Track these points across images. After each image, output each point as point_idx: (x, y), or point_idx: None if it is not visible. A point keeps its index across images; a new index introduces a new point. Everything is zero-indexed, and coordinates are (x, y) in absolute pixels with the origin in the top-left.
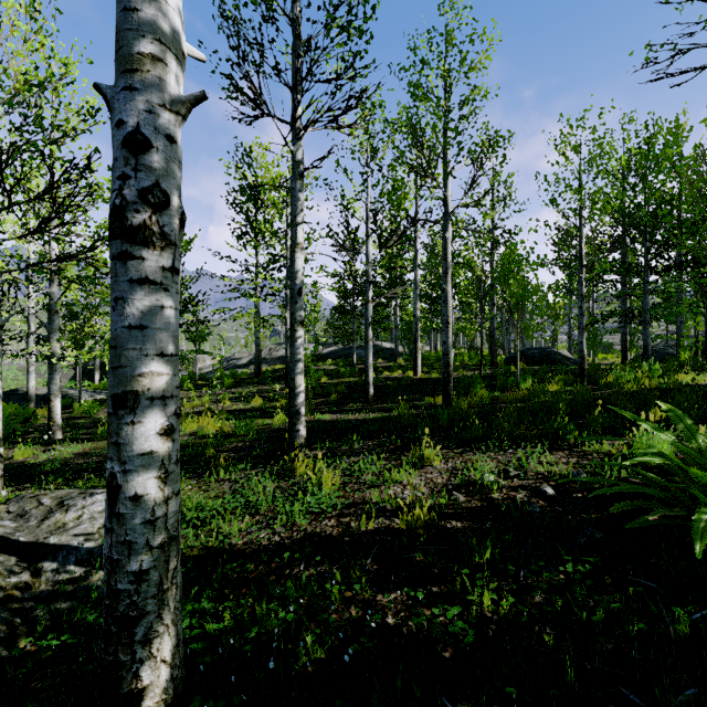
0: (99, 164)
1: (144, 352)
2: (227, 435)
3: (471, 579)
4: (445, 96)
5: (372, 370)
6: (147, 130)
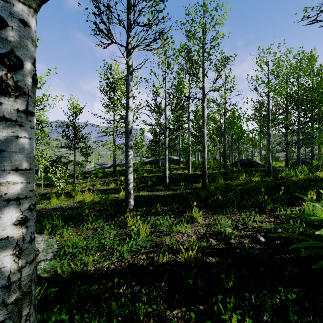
0: None
1: (1, 168)
2: (96, 203)
3: (222, 300)
4: (203, 37)
5: (168, 170)
6: (3, 14)
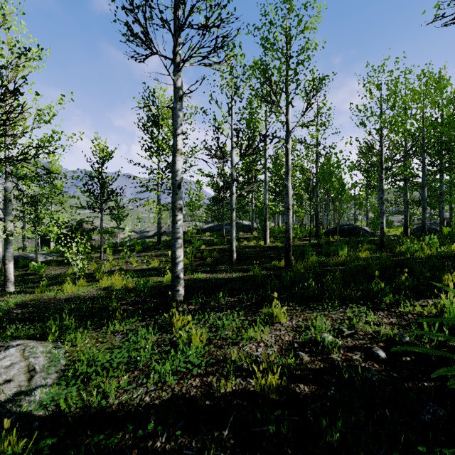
0: (41, 95)
1: None
2: (129, 290)
3: None
4: (287, 48)
5: (236, 240)
6: None
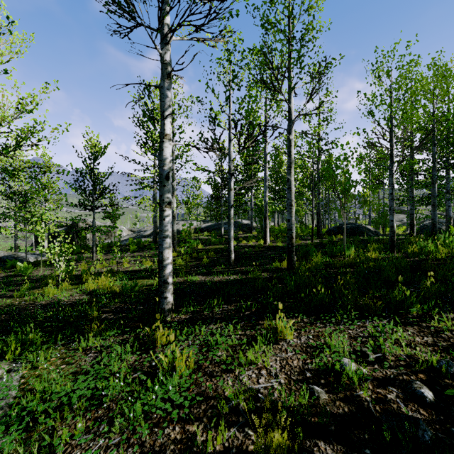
0: (23, 82)
1: None
2: (115, 295)
3: None
4: (289, 30)
5: (235, 239)
6: None
